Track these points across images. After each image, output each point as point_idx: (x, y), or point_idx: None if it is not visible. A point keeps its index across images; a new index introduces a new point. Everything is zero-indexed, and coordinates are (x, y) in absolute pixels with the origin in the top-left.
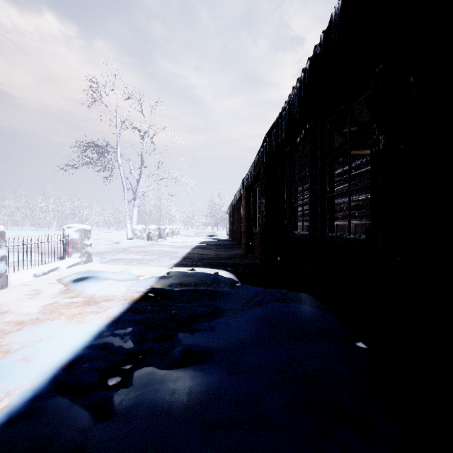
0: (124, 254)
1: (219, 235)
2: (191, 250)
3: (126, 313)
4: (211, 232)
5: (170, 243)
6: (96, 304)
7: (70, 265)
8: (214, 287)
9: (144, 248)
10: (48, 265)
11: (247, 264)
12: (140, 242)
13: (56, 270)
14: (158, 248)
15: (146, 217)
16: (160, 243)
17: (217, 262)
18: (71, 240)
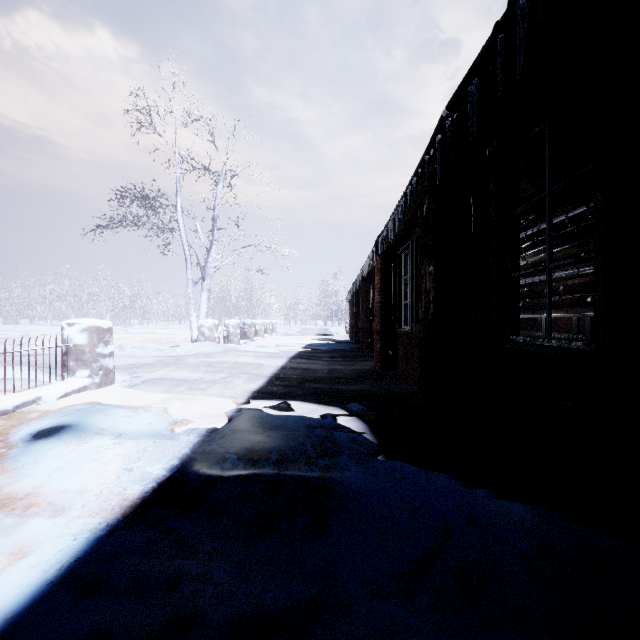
0: (172, 369)
1: (335, 333)
2: (287, 362)
3: (53, 592)
4: (323, 329)
5: (257, 348)
6: (15, 528)
7: (67, 391)
8: (324, 472)
9: (209, 358)
10: (19, 395)
11: (388, 394)
12: (208, 346)
13: (36, 404)
14: (232, 358)
15: (230, 307)
16: (240, 347)
17: (331, 388)
18: (74, 346)
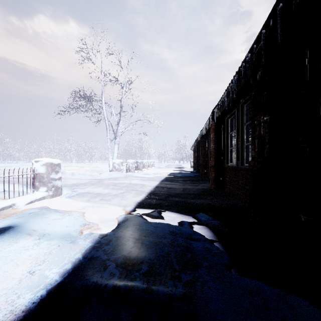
0: (94, 187)
1: (185, 167)
2: (159, 183)
3: None
4: (178, 165)
5: (143, 175)
6: None
7: (32, 200)
8: (187, 289)
9: (115, 181)
10: (2, 202)
11: (223, 207)
12: (116, 174)
13: (12, 208)
14: (128, 181)
15: (132, 154)
16: (134, 174)
17: (186, 202)
18: (38, 174)
